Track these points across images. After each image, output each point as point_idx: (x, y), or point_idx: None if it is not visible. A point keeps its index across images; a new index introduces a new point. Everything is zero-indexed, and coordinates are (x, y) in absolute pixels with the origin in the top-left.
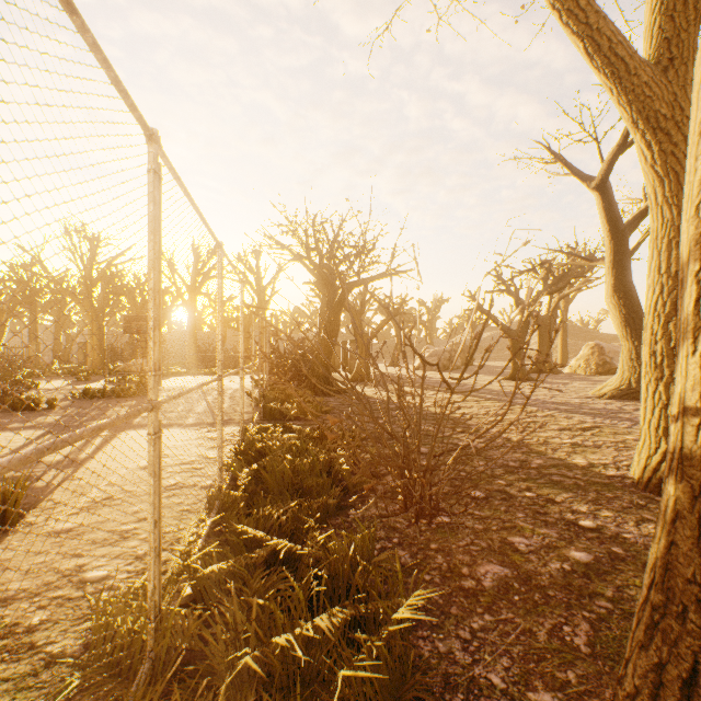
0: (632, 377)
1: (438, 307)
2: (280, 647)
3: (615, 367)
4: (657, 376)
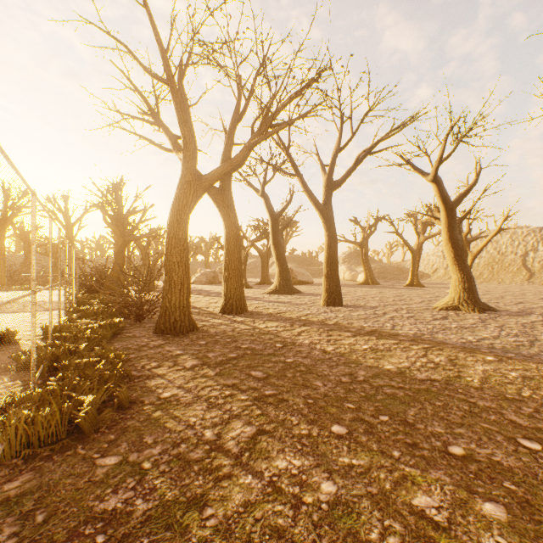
0: (278, 284)
1: (214, 242)
2: (91, 328)
3: (298, 280)
4: (223, 279)
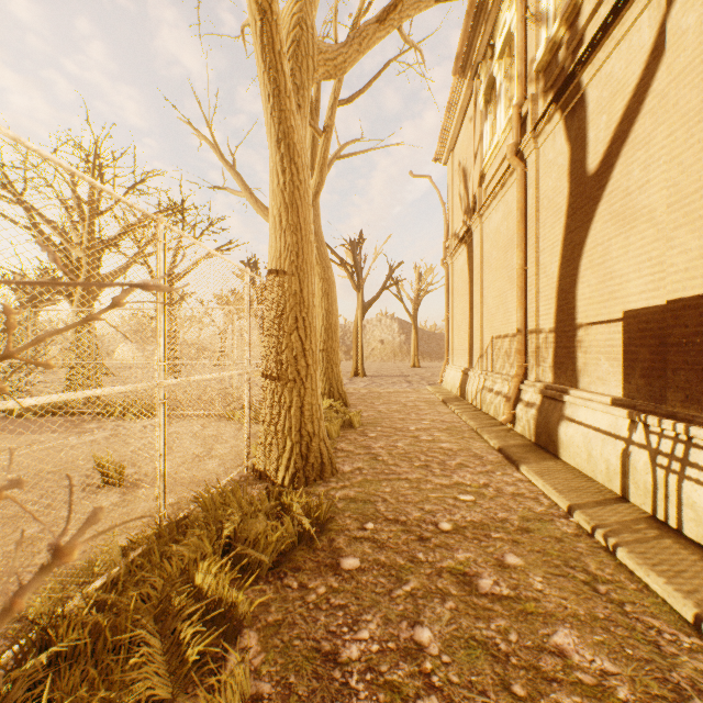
0: None
1: None
2: None
3: None
4: None
